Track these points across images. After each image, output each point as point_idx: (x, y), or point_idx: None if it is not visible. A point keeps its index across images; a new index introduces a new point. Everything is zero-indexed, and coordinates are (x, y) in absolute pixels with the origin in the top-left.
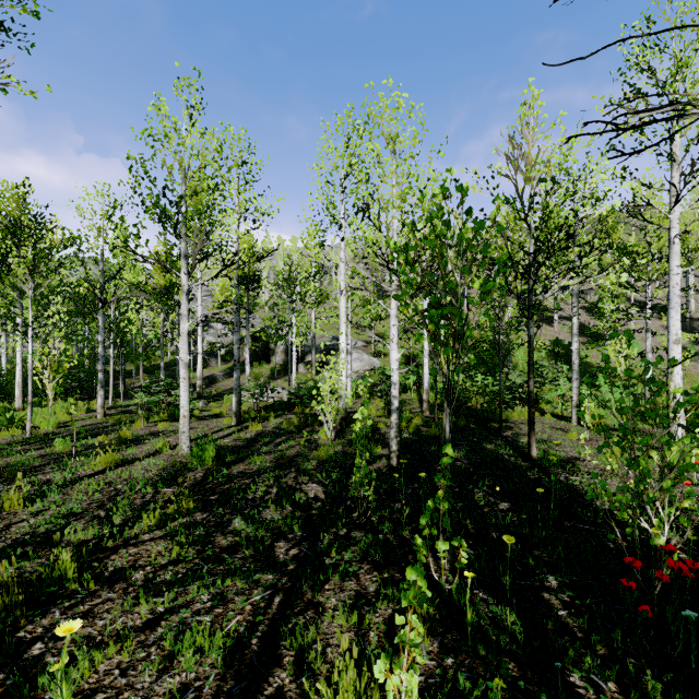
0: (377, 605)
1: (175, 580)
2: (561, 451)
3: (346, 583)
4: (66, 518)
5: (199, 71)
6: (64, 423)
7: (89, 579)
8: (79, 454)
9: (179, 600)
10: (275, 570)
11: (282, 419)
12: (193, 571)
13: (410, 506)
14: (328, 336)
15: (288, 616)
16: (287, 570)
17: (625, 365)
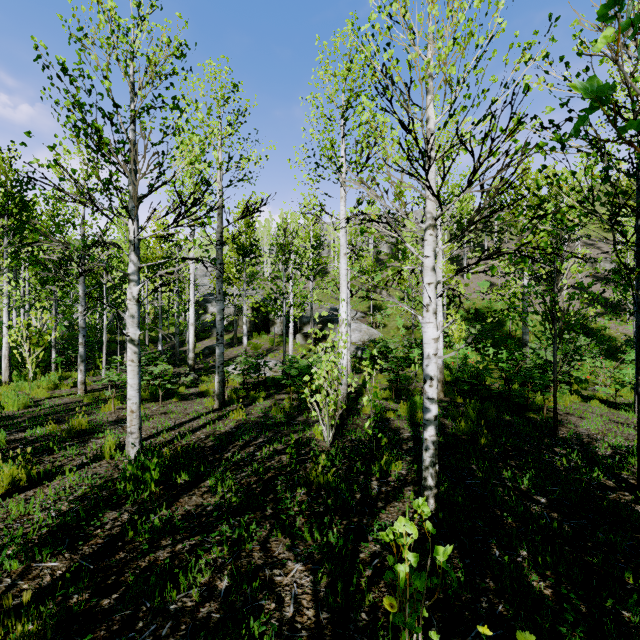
0: None
1: None
2: None
3: None
4: None
5: None
6: (39, 401)
7: None
8: None
9: None
10: None
11: (272, 401)
12: None
13: None
14: (326, 307)
15: None
16: None
17: None
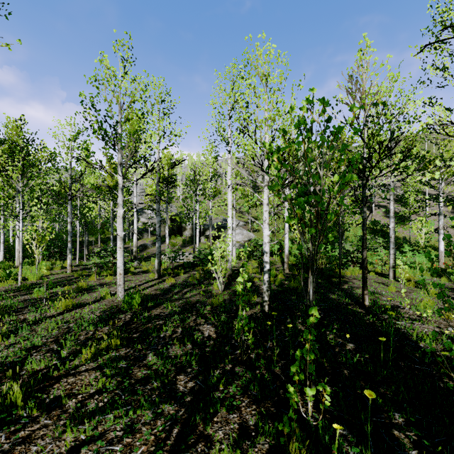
0: (256, 441)
1: (98, 408)
2: (386, 301)
3: (231, 416)
4: (29, 350)
5: (130, 35)
6: (45, 276)
7: (32, 407)
8: (49, 299)
9: (98, 428)
10: (176, 402)
11: (188, 275)
12: (113, 401)
13: (279, 345)
14: (220, 218)
15: (183, 448)
16: (185, 402)
17: (425, 238)
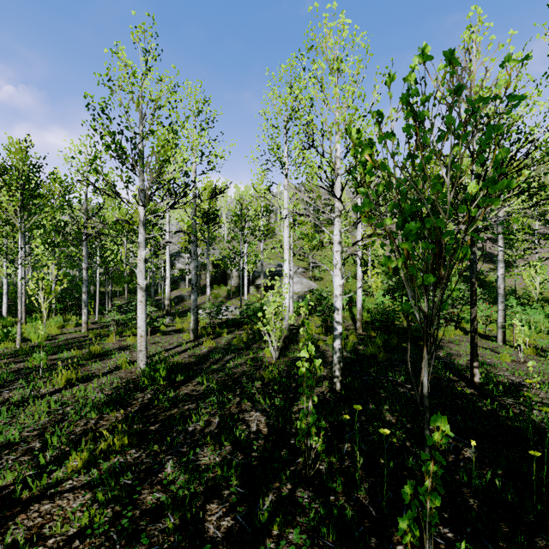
0: None
1: None
2: (503, 376)
3: None
4: None
5: (153, 17)
6: (54, 336)
7: None
8: (49, 369)
9: None
10: None
11: (233, 335)
12: None
13: (361, 451)
14: (274, 264)
15: None
16: None
17: (539, 288)
